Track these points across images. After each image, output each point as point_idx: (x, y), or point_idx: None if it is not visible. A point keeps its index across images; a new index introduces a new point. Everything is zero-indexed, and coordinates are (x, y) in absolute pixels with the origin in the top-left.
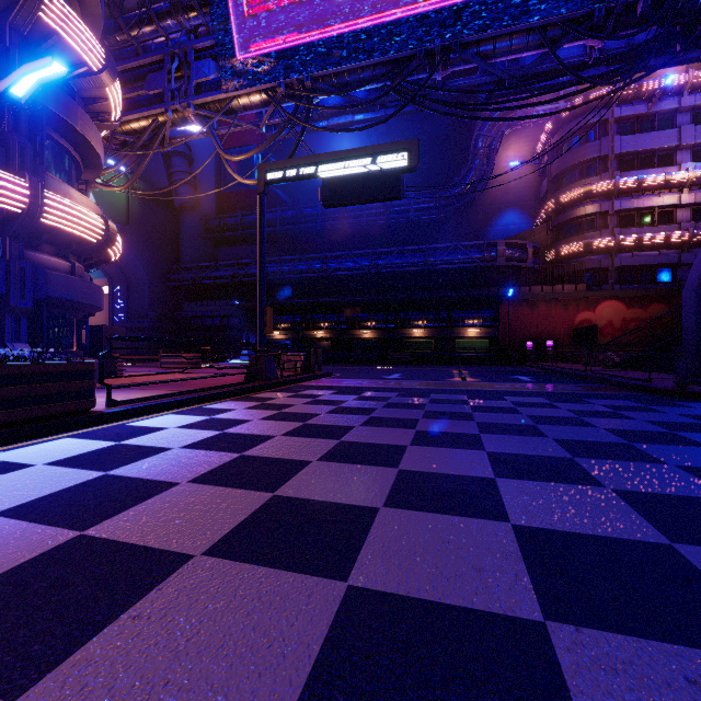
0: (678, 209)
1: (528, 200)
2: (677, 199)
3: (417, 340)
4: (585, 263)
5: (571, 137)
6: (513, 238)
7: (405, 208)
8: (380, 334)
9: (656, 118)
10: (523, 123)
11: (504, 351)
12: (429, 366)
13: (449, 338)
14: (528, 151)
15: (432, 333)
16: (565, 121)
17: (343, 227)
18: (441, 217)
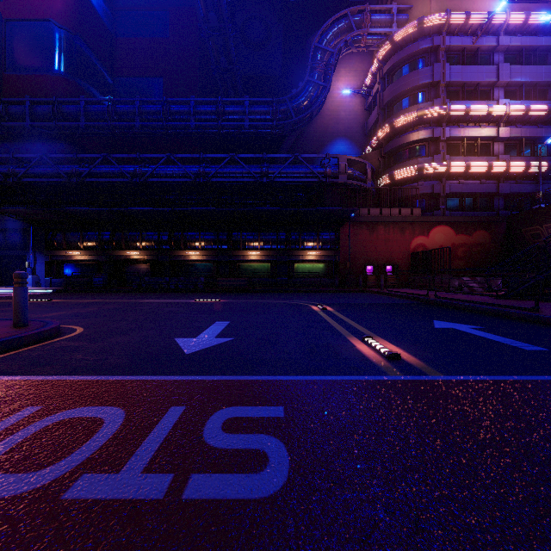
0: (495, 143)
1: (356, 132)
2: (495, 132)
3: (253, 263)
4: (418, 188)
5: (403, 63)
6: (348, 161)
7: (240, 117)
8: (210, 256)
9: (479, 53)
10: (357, 47)
11: (344, 275)
12: (269, 295)
13: (288, 262)
14: (356, 85)
15: (269, 256)
16: (398, 47)
17: (168, 132)
18: (278, 133)
